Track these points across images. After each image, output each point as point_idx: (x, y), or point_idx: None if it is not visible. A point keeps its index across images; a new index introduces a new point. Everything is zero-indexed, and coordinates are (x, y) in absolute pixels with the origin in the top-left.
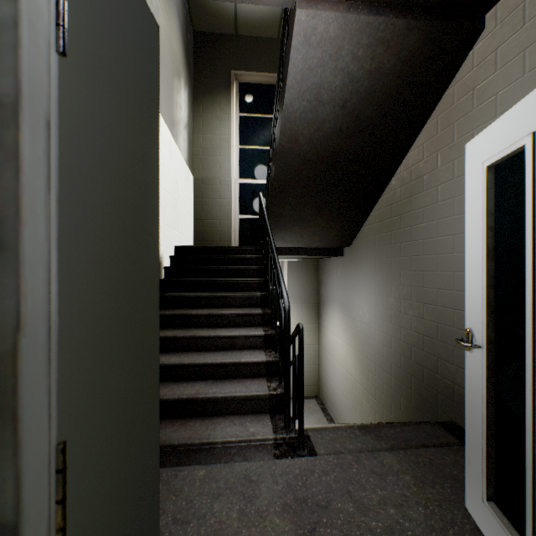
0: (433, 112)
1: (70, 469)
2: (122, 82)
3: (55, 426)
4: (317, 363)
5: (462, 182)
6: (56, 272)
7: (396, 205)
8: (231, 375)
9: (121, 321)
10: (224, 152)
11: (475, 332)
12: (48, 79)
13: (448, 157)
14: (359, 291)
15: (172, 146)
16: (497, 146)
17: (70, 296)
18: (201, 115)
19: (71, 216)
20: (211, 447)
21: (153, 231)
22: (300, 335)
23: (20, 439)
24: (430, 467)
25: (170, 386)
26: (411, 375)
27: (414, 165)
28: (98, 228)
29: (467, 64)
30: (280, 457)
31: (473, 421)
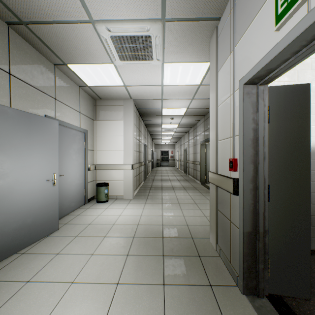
0: None
1: (272, 191)
2: (289, 114)
3: (267, 181)
4: None
5: None
6: (267, 157)
7: None
8: None
9: (288, 169)
10: None
11: None
12: (263, 131)
13: None
14: None
15: None
16: None
17: (272, 161)
18: None
19: (272, 148)
20: None
21: (305, 146)
22: None
23: (258, 177)
24: None
25: None
26: None
27: None
28: (279, 149)
29: None
30: None
31: None
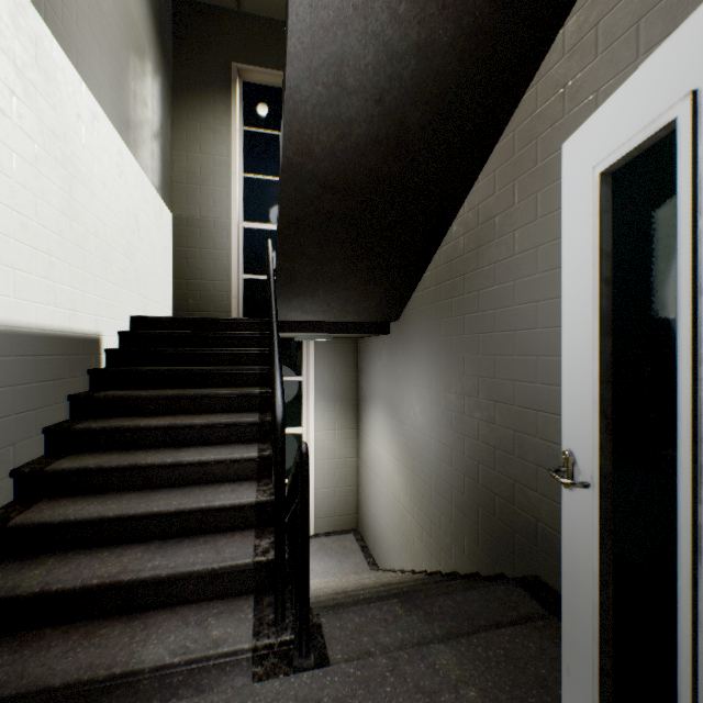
0: (508, 124)
1: None
2: None
3: None
4: (357, 484)
5: (549, 223)
6: None
7: (458, 261)
8: (196, 530)
9: None
10: (221, 180)
11: (579, 458)
12: None
13: (529, 189)
14: (410, 384)
15: (124, 159)
16: (620, 135)
17: None
18: (185, 124)
19: None
20: (133, 679)
21: None
22: (302, 463)
23: None
24: (507, 667)
25: (76, 560)
26: (478, 505)
27: (483, 202)
28: None
29: (556, 50)
30: (266, 678)
31: (576, 607)
